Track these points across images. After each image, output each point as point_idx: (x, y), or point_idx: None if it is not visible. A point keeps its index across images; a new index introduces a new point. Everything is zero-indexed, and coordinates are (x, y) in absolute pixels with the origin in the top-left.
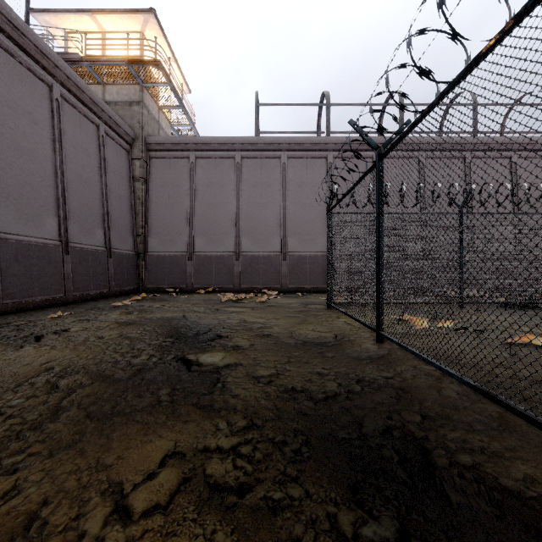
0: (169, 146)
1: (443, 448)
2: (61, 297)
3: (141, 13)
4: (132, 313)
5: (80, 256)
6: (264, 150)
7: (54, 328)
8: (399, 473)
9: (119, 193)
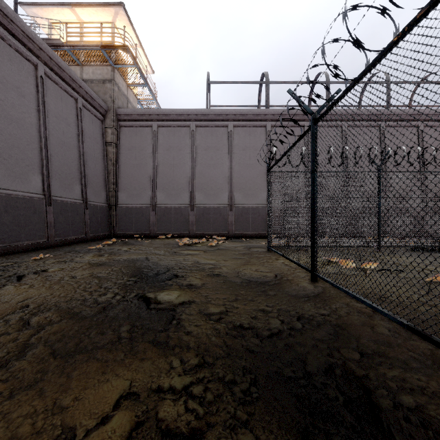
0: (136, 117)
1: (384, 388)
2: (44, 242)
3: (112, 6)
4: (103, 255)
5: (60, 207)
6: (214, 120)
7: (35, 268)
8: (346, 417)
9: (94, 155)
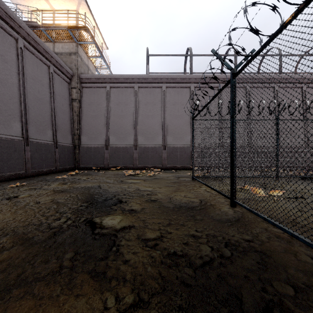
0: (94, 80)
1: None
2: (23, 173)
3: None
4: (66, 184)
5: (36, 147)
6: (152, 82)
7: (9, 195)
8: None
9: (63, 108)
